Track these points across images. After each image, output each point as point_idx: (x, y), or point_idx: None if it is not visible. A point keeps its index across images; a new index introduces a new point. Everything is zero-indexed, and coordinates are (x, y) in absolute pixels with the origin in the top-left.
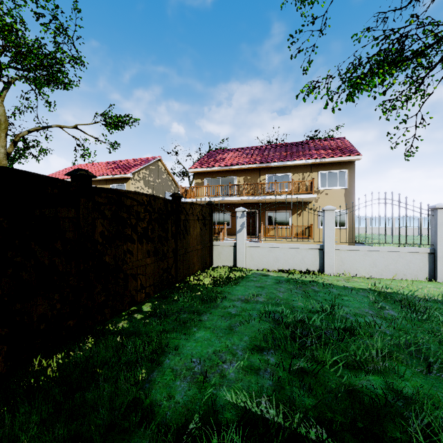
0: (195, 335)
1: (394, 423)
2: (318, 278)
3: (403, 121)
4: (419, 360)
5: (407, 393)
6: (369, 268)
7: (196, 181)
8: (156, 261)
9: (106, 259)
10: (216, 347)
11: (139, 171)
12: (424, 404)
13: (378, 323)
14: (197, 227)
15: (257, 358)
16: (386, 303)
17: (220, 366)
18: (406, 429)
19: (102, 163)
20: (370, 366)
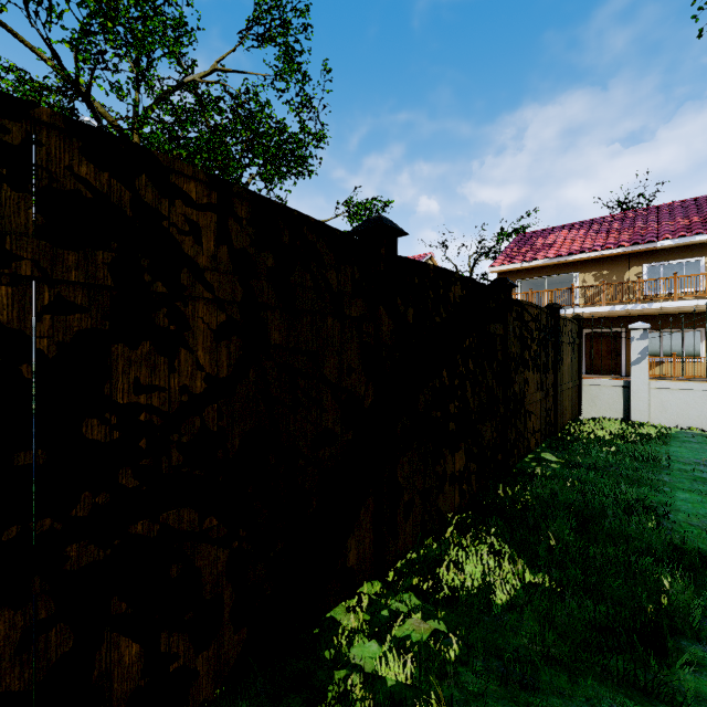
0: (675, 495)
1: None
2: None
3: None
4: None
5: None
6: None
7: None
8: (541, 399)
9: (515, 387)
10: None
11: None
12: None
13: None
14: (568, 354)
15: None
16: None
17: None
18: None
19: None
20: None
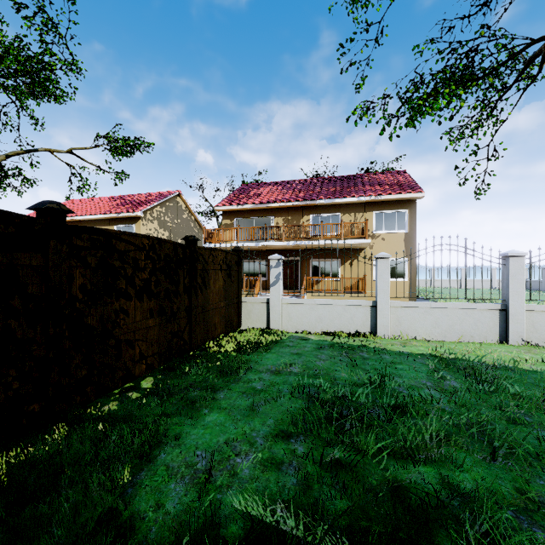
0: (205, 419)
1: (447, 531)
2: (368, 342)
3: (473, 152)
4: (483, 444)
5: (465, 488)
6: (431, 329)
7: (225, 221)
8: (162, 323)
9: (90, 321)
10: (230, 435)
11: (152, 208)
12: (484, 504)
13: (436, 398)
14: (220, 279)
15: (282, 448)
16: (448, 372)
17: (232, 460)
18: (461, 538)
19: (104, 198)
20: (423, 454)
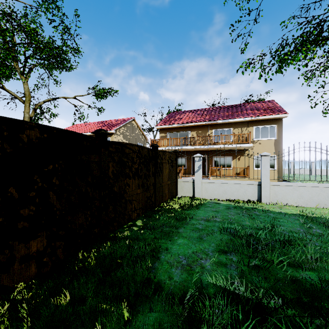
0: (177, 241)
1: (328, 301)
2: (257, 206)
3: (322, 86)
4: None
5: None
6: (297, 199)
7: (161, 134)
8: (143, 192)
9: (115, 189)
10: (193, 249)
11: (119, 128)
12: None
13: (308, 238)
14: (167, 168)
15: (224, 257)
16: (313, 224)
17: (199, 261)
18: None
19: (93, 123)
20: (306, 265)
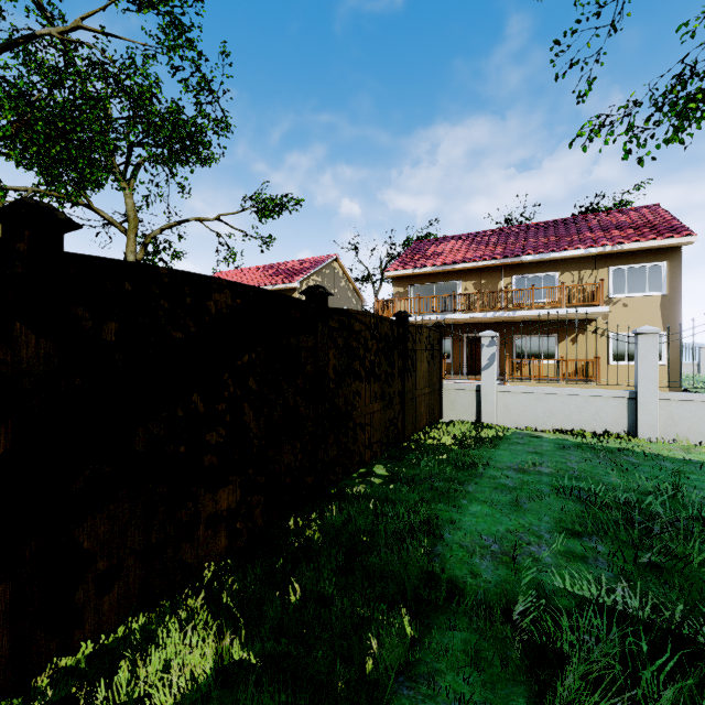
0: (469, 509)
1: None
2: (630, 445)
3: None
4: None
5: None
6: None
7: (396, 289)
8: (383, 409)
9: (338, 401)
10: (507, 526)
11: (308, 278)
12: None
13: None
14: (424, 361)
15: (577, 544)
16: None
17: (525, 548)
18: None
19: (254, 268)
20: None
